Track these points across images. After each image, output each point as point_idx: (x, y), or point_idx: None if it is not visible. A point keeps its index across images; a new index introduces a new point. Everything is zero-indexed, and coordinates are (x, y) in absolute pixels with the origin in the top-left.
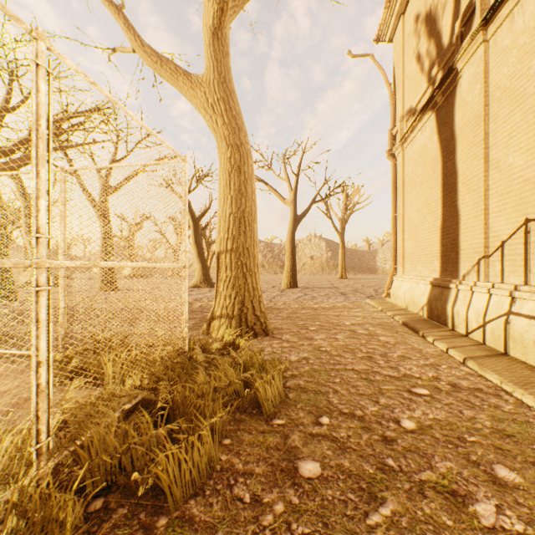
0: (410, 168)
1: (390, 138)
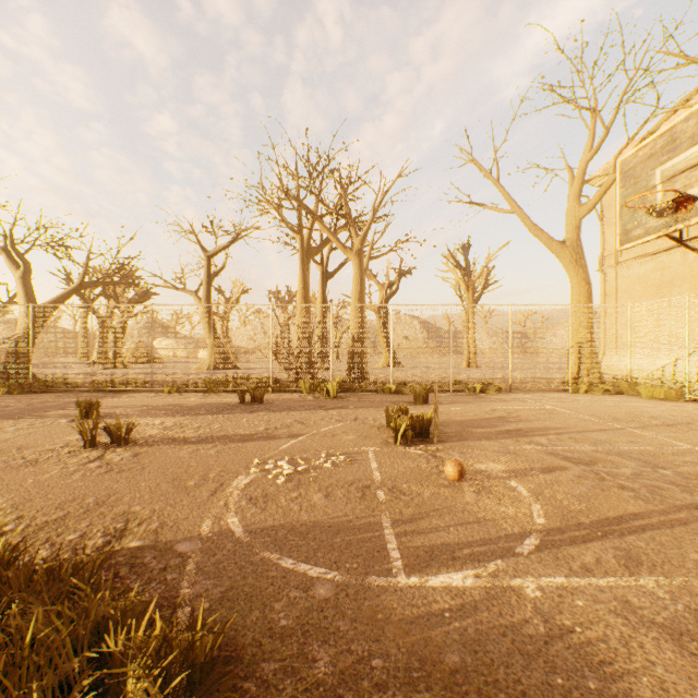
0: (626, 284)
1: (602, 258)
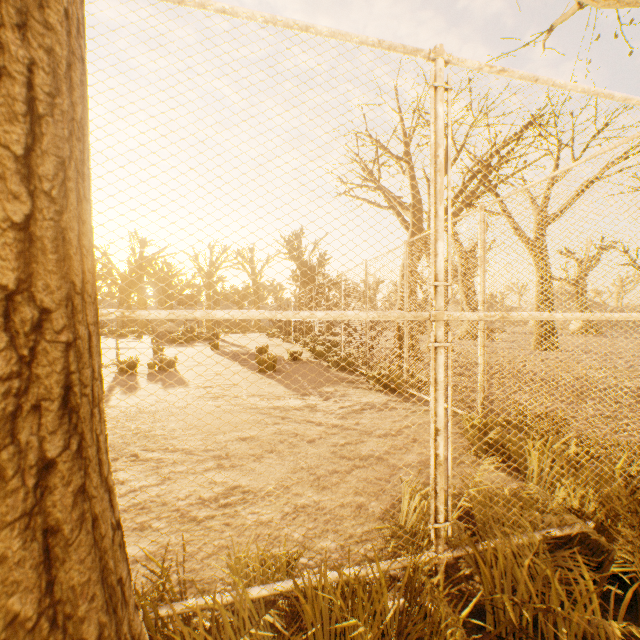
0: None
1: None
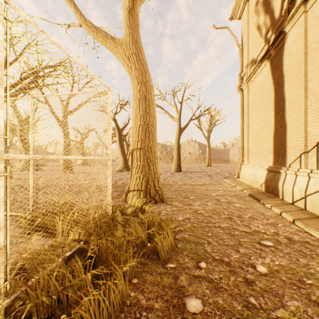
0: (253, 97)
1: (240, 79)
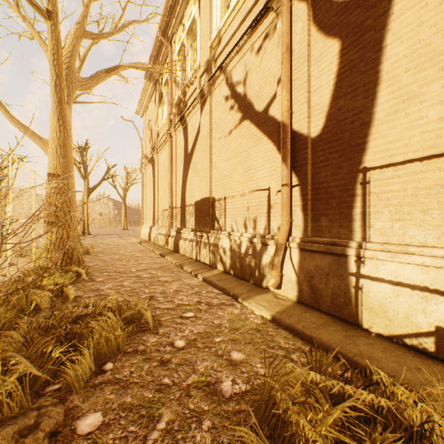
0: (148, 180)
1: (141, 163)
